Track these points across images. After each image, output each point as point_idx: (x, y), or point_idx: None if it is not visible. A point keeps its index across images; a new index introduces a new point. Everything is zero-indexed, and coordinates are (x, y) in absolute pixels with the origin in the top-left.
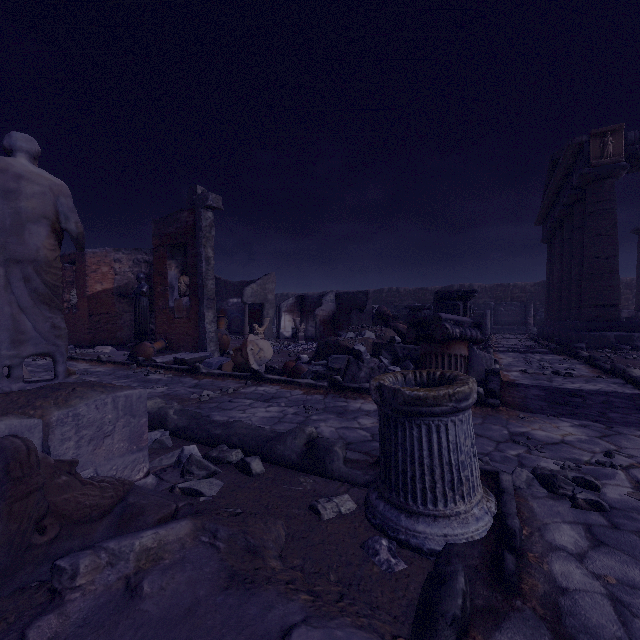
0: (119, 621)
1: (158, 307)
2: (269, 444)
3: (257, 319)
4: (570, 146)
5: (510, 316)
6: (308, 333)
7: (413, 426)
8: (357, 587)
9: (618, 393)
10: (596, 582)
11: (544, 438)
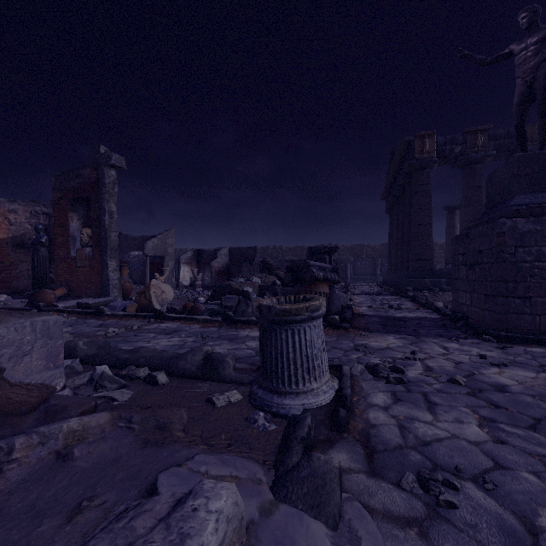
0: (56, 475)
1: (59, 256)
2: (172, 361)
3: (158, 270)
4: (402, 143)
5: (364, 269)
6: (205, 282)
7: (282, 331)
8: (241, 442)
9: (427, 318)
10: (392, 419)
11: (376, 346)
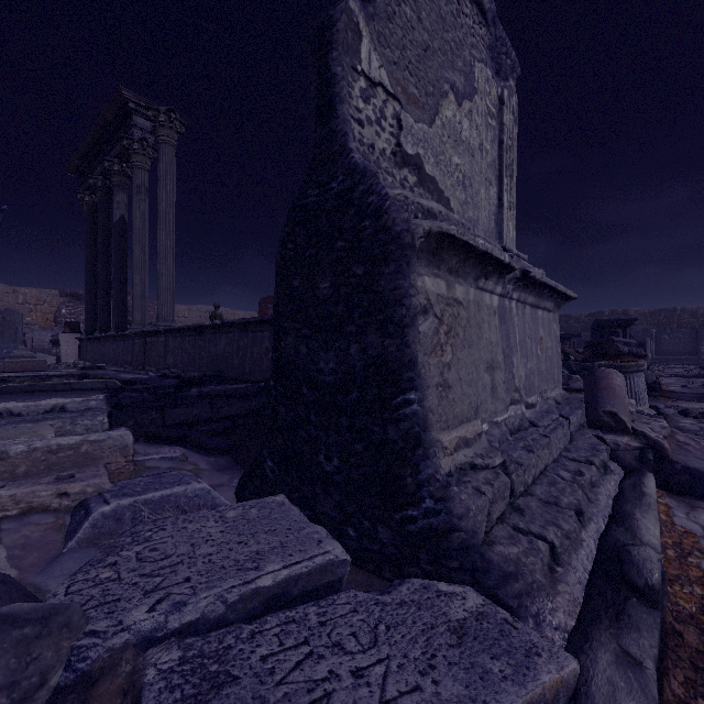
0: None
1: None
2: None
3: None
4: None
5: (676, 345)
6: None
7: None
8: None
9: None
10: (695, 426)
11: (688, 407)
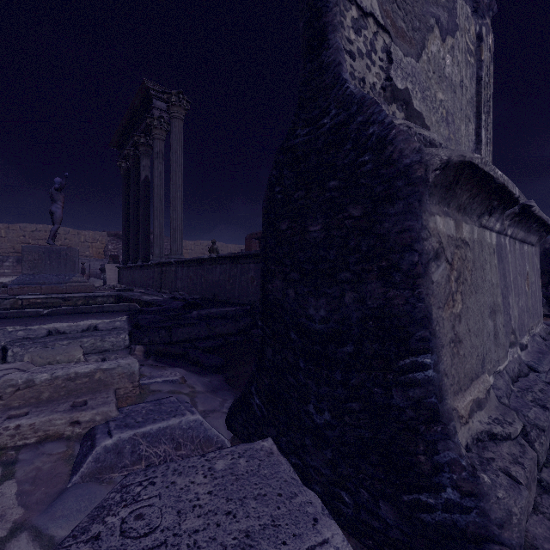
0: None
1: None
2: None
3: None
4: None
5: None
6: None
7: None
8: None
9: None
10: None
11: None
